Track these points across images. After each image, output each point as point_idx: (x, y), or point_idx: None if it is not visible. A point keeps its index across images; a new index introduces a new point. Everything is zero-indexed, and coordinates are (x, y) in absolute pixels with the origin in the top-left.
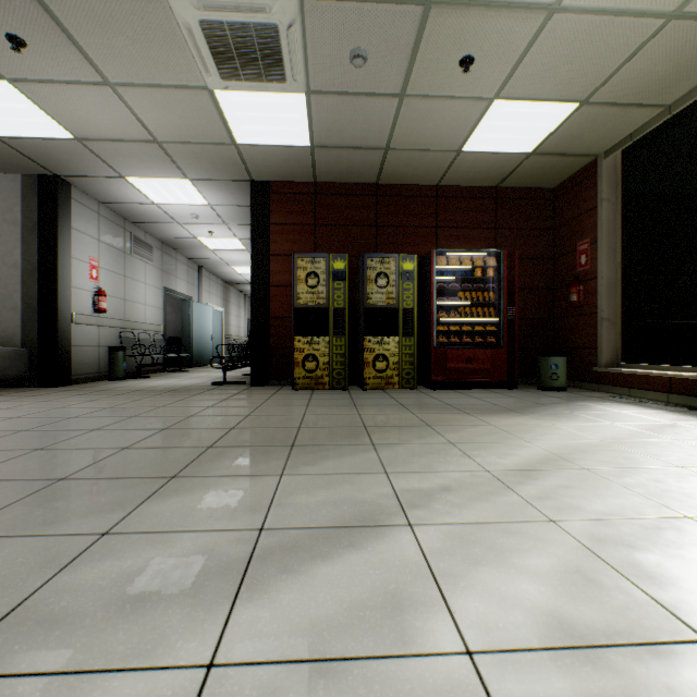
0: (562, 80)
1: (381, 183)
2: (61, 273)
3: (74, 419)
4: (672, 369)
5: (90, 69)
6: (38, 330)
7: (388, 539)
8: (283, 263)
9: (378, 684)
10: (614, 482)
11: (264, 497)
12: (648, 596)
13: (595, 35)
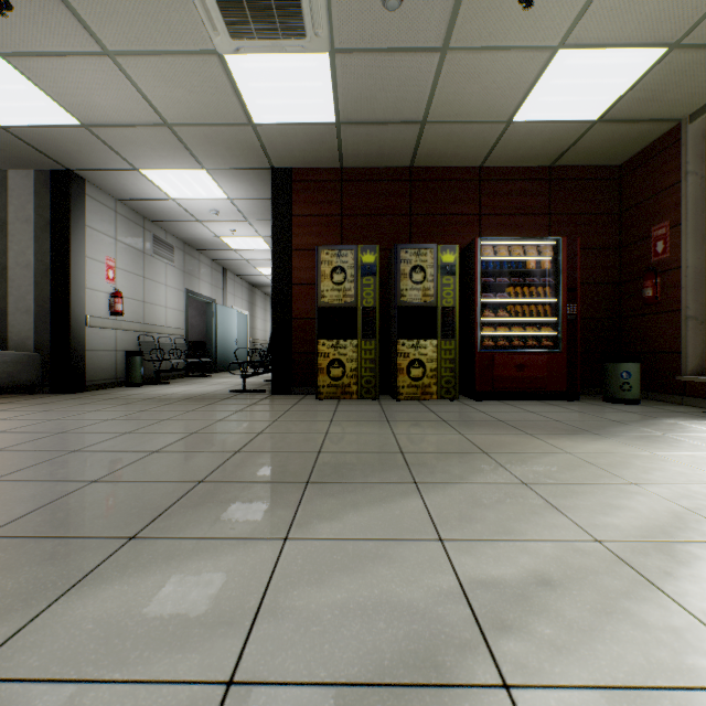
0: (650, 14)
1: (416, 166)
2: (74, 274)
3: (60, 435)
4: None
5: (85, 35)
6: (51, 334)
7: None
8: (306, 258)
9: None
10: None
11: (250, 589)
12: None
13: None
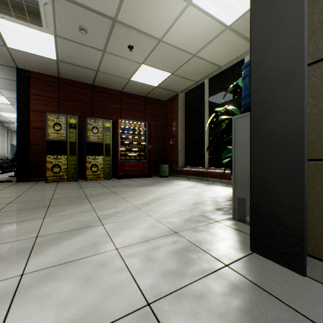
0: (165, 64)
1: (95, 85)
2: None
3: None
4: (197, 168)
5: None
6: None
7: (94, 229)
8: (39, 116)
9: (88, 261)
10: (171, 203)
11: (36, 226)
12: (167, 227)
13: (174, 53)
